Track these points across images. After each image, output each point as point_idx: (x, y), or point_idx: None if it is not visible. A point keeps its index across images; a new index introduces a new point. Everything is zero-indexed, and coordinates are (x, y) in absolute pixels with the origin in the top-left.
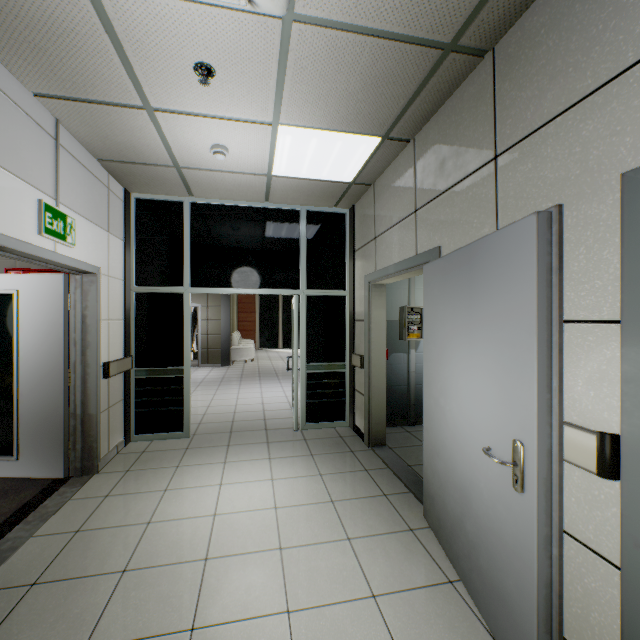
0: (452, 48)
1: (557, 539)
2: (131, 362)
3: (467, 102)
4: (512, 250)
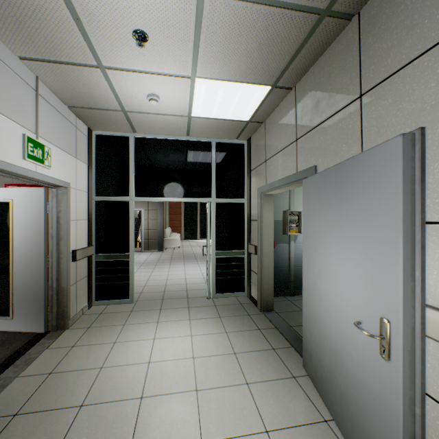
0: (327, 13)
1: (420, 401)
2: (93, 250)
3: (337, 56)
4: (379, 166)
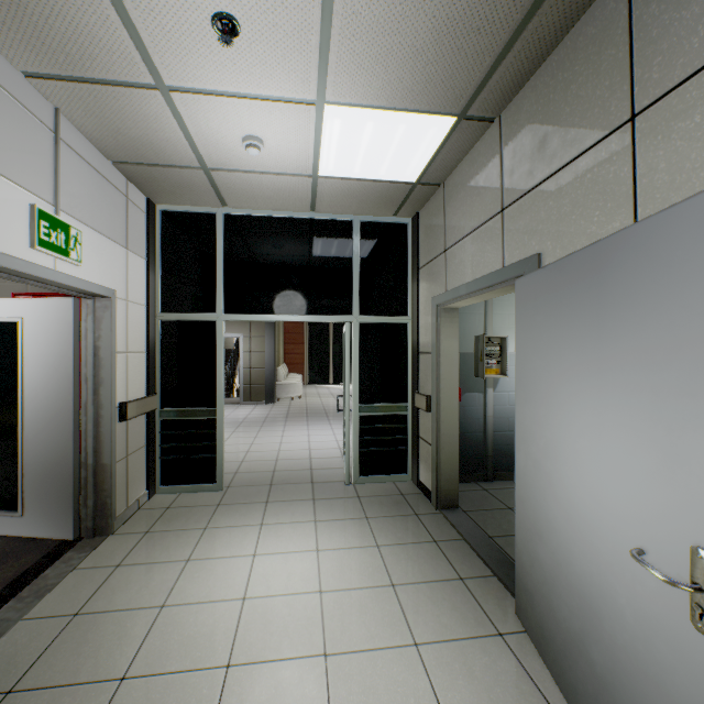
0: None
1: None
2: (156, 401)
3: (583, 49)
4: (688, 241)
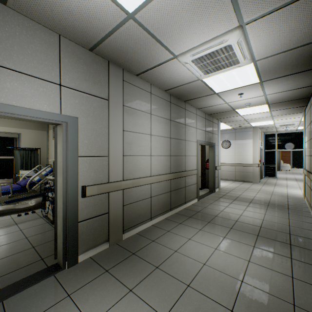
0: None
1: None
2: (264, 163)
3: None
4: None
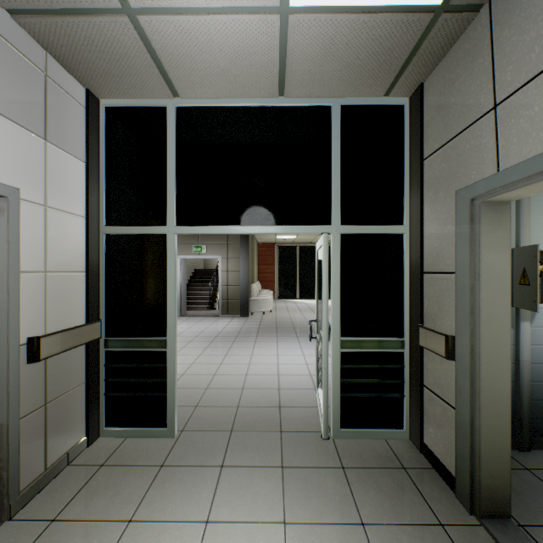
0: None
1: None
2: (98, 329)
3: None
4: None
